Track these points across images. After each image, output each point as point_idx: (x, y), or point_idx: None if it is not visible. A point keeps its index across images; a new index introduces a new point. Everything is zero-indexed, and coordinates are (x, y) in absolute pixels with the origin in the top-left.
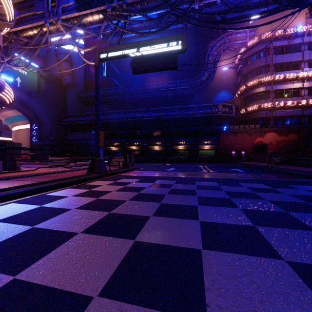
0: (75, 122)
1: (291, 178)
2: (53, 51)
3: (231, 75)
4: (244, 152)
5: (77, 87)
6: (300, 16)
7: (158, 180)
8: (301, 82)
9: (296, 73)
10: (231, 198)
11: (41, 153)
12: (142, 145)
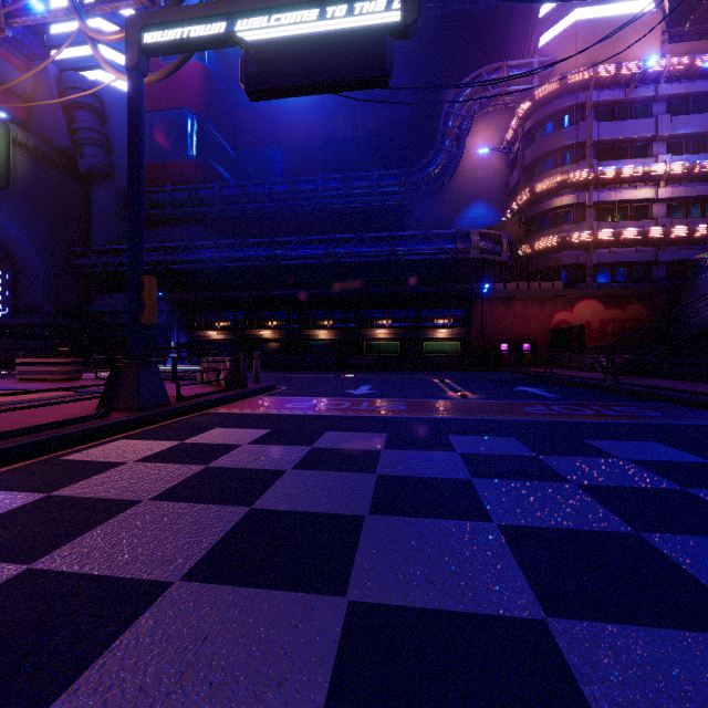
0: (113, 268)
1: (705, 417)
2: (52, 82)
3: (496, 167)
4: (530, 346)
5: (119, 181)
6: (649, 37)
7: (329, 433)
8: (652, 186)
9: (642, 165)
10: (643, 532)
11: (18, 346)
12: (286, 326)
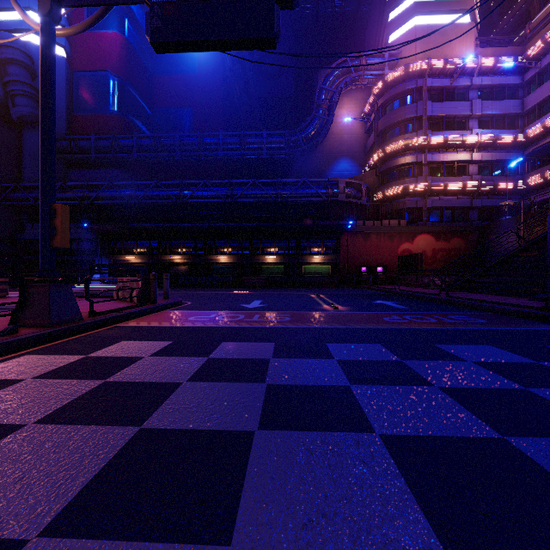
0: None
1: (518, 323)
2: None
3: (357, 132)
4: (382, 269)
5: None
6: (467, 42)
7: (225, 343)
8: (468, 151)
9: (462, 135)
10: (509, 437)
11: None
12: (193, 253)
